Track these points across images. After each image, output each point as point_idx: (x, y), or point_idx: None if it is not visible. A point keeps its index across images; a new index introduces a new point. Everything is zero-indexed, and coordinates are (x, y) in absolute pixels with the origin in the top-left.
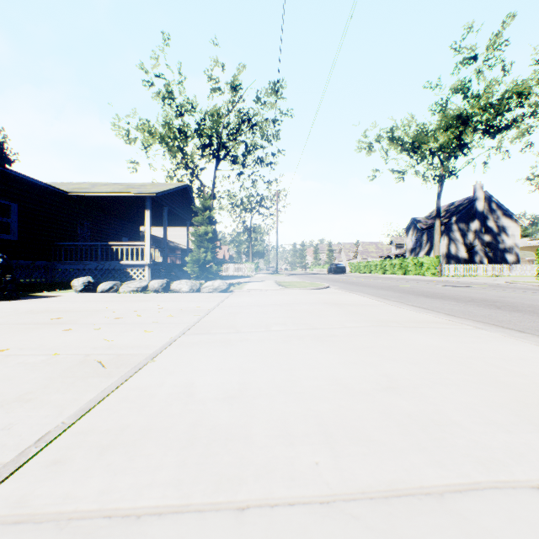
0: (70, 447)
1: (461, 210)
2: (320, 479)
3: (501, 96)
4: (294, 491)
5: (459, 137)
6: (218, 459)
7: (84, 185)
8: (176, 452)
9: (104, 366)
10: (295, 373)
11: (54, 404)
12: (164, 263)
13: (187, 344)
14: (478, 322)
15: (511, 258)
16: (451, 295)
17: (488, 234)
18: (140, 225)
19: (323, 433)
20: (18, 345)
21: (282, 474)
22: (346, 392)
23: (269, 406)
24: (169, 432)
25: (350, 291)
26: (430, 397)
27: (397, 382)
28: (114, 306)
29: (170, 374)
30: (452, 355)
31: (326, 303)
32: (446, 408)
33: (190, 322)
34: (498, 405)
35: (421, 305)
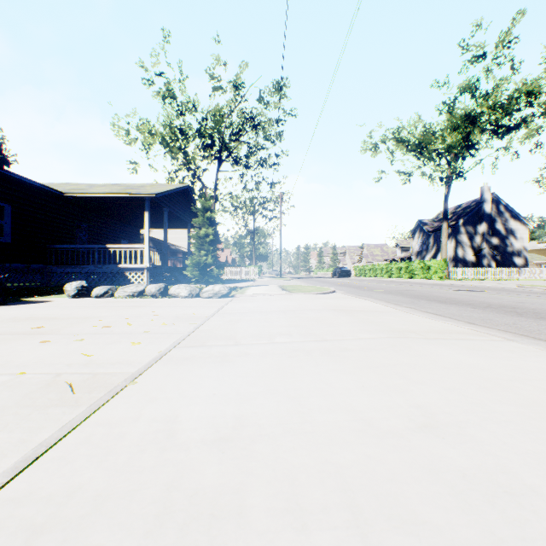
0: None
1: (468, 212)
2: None
3: (510, 95)
4: None
5: (467, 138)
6: None
7: (82, 186)
8: (136, 542)
9: (72, 391)
10: (304, 402)
11: None
12: (164, 266)
13: (177, 360)
14: (505, 332)
15: (520, 261)
16: (465, 300)
17: (496, 237)
18: (140, 227)
19: (349, 506)
20: None
21: None
22: (372, 433)
23: (272, 455)
24: (133, 501)
25: (358, 296)
26: (485, 442)
27: (434, 418)
28: (105, 313)
29: (151, 402)
30: (492, 377)
31: (334, 310)
32: (512, 462)
33: (185, 331)
34: None
35: (436, 311)
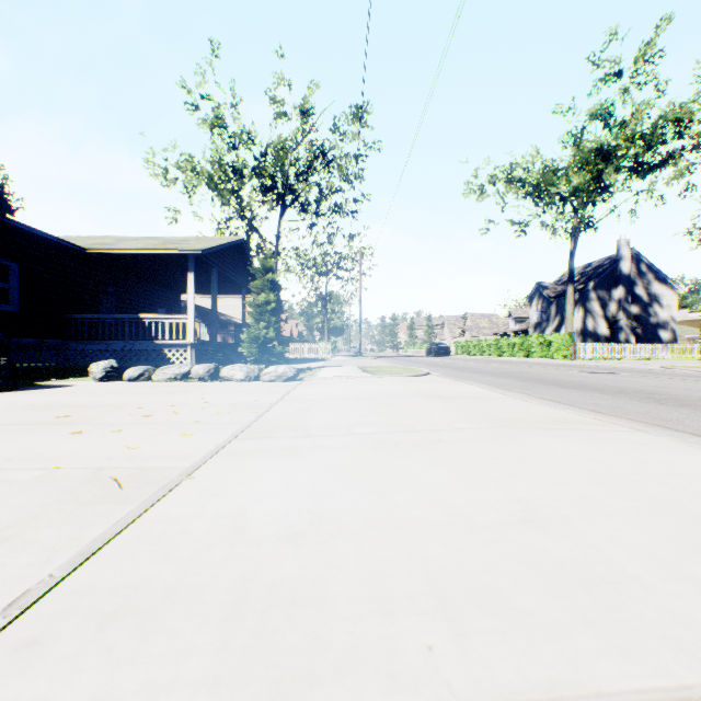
0: (56, 617)
1: (600, 272)
2: (437, 677)
3: (653, 124)
4: (397, 699)
5: (598, 178)
6: (278, 639)
7: (108, 240)
8: (214, 627)
9: (120, 486)
10: (390, 497)
11: (42, 545)
12: (213, 342)
13: (239, 454)
14: (636, 422)
15: (666, 335)
16: (593, 384)
17: (636, 304)
18: (181, 292)
19: (437, 594)
20: (6, 455)
21: (377, 667)
22: (465, 528)
23: (355, 549)
24: (206, 592)
25: (458, 379)
26: (589, 535)
27: (537, 512)
28: (144, 400)
29: (213, 498)
30: (609, 470)
31: (427, 395)
32: (616, 553)
33: (245, 421)
34: (690, 549)
35: (554, 398)
